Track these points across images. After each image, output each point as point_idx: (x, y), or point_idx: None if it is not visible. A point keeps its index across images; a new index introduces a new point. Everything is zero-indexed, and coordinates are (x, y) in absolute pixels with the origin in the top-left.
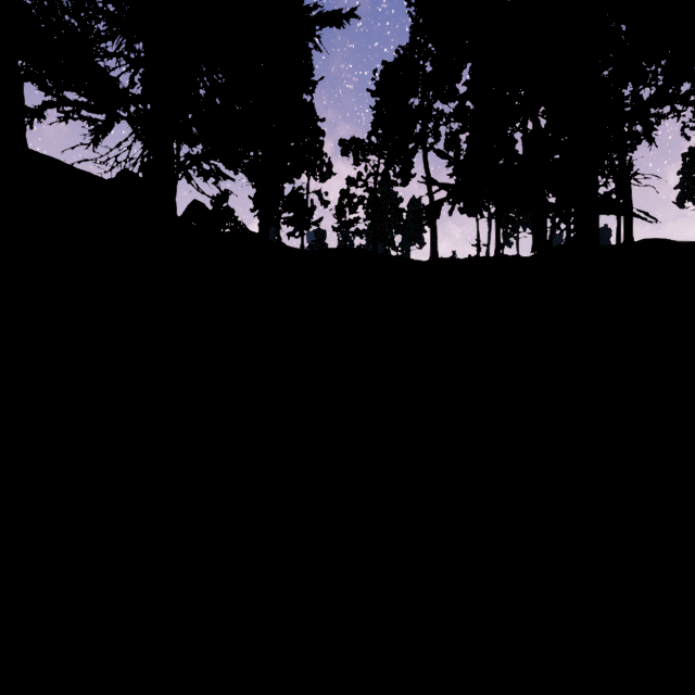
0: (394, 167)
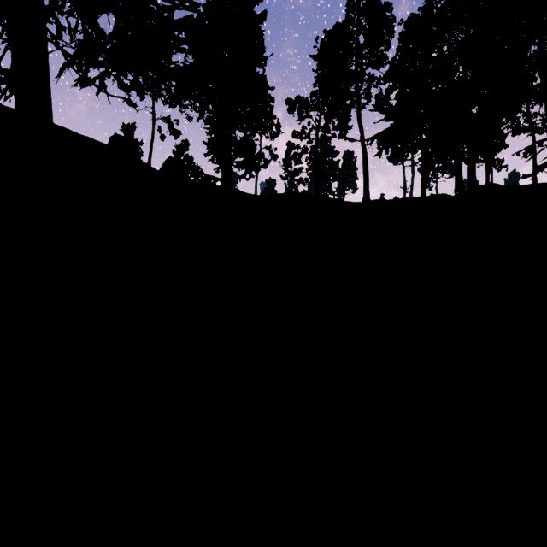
0: (333, 121)
